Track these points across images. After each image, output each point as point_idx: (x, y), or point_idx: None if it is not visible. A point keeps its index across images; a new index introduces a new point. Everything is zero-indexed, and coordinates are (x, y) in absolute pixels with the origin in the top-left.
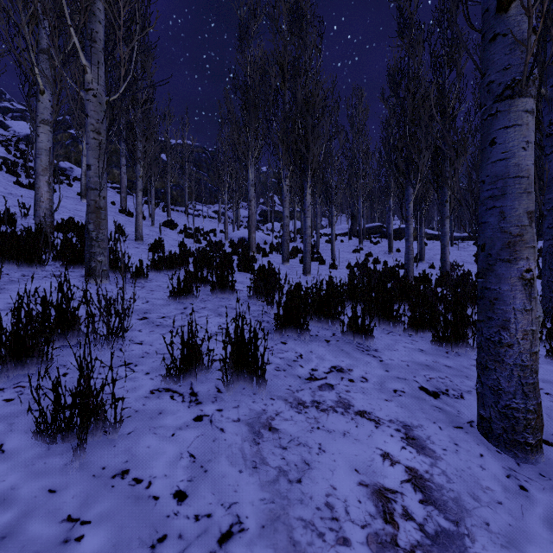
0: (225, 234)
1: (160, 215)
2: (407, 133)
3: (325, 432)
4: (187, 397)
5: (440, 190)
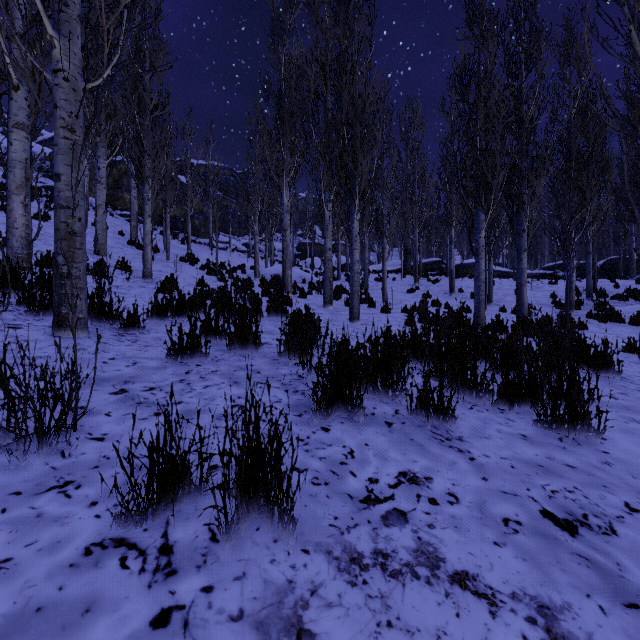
0: (256, 271)
1: (178, 248)
2: (478, 146)
3: (402, 635)
4: (151, 560)
5: (515, 217)
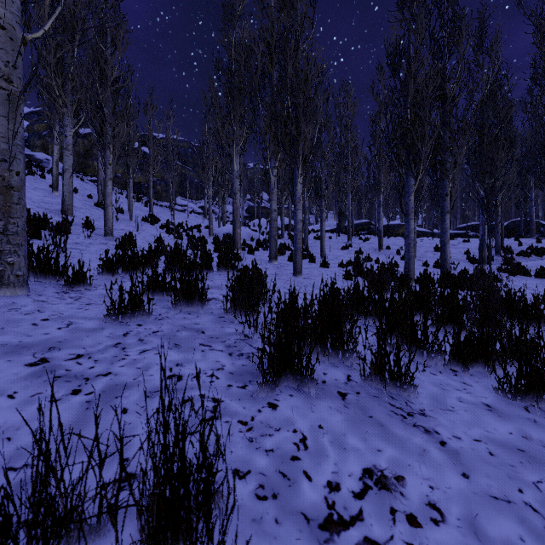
0: (210, 230)
1: (142, 210)
2: (408, 117)
3: None
4: None
5: (439, 183)
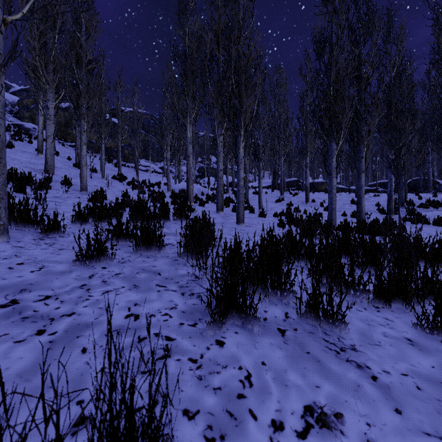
0: (168, 186)
1: (112, 170)
2: (331, 93)
3: None
4: None
5: (356, 148)
